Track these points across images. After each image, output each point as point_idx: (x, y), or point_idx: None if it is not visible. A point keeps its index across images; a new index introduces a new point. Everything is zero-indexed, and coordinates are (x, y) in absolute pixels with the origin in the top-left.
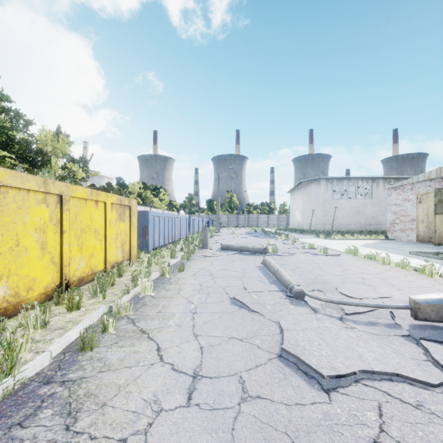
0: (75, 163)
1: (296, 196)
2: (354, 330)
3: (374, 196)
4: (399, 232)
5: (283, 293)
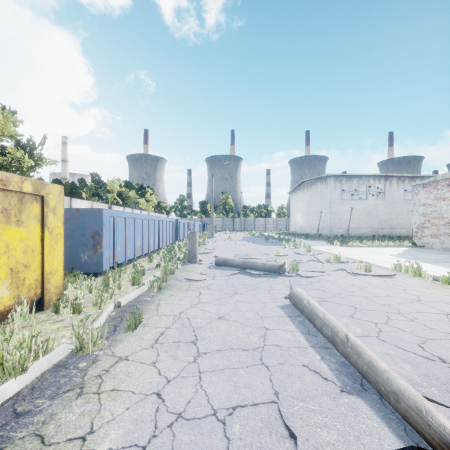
0: (21, 147)
1: (298, 197)
2: None
3: (387, 197)
4: (429, 238)
5: None
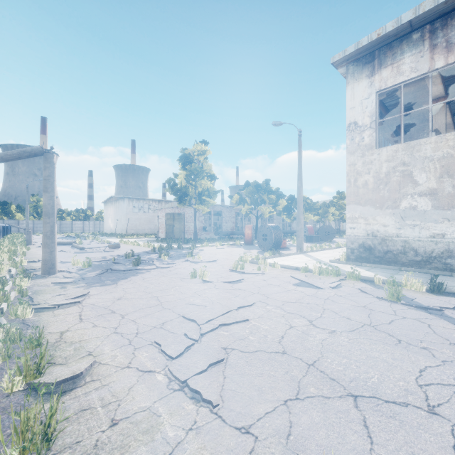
0: None
1: (109, 207)
2: (93, 251)
3: None
4: (161, 234)
5: (78, 250)
